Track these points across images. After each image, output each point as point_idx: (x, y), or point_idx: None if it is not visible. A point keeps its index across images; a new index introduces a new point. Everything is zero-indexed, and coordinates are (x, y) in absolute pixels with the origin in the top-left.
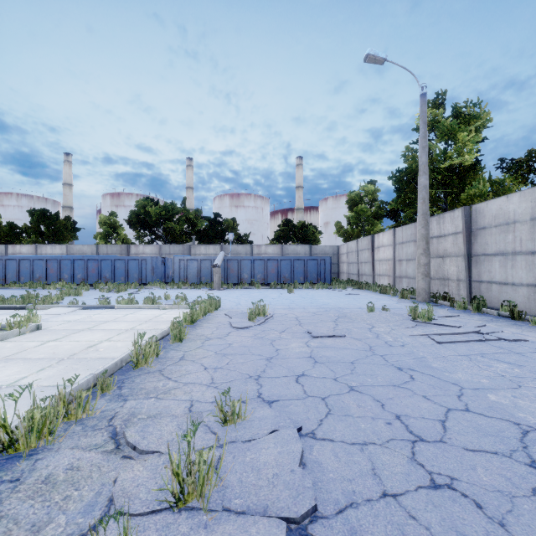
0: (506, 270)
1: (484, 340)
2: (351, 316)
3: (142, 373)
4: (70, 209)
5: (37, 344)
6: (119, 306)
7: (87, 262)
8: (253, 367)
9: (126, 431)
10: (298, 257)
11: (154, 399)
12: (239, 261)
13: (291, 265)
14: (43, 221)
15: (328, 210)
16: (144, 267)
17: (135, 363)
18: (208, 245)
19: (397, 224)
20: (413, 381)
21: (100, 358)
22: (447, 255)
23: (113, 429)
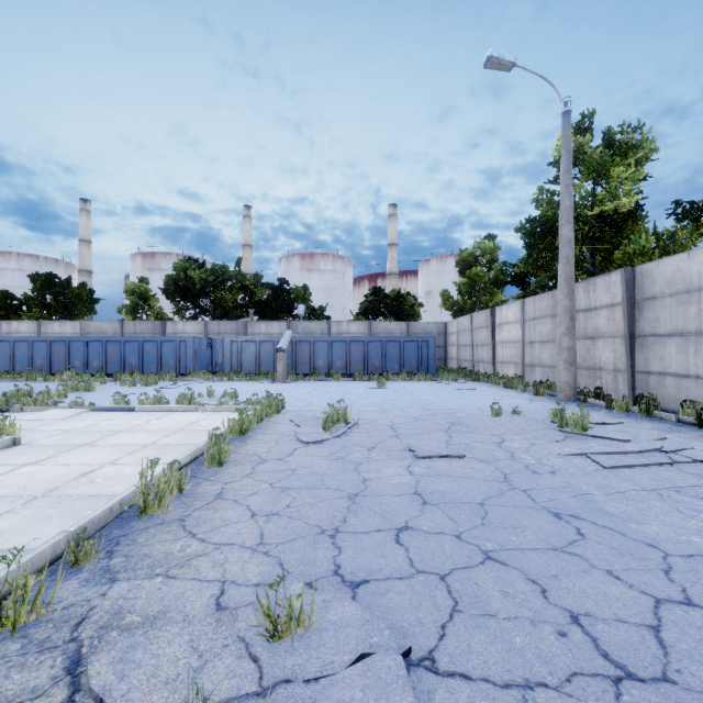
0: (686, 358)
1: (672, 463)
2: (469, 422)
3: (152, 524)
4: (89, 274)
5: (4, 470)
6: (141, 407)
7: (106, 345)
8: (327, 512)
9: (90, 663)
10: (392, 338)
11: (161, 578)
12: (311, 343)
13: (383, 349)
14: (50, 289)
15: (431, 275)
16: (183, 351)
17: (141, 507)
18: (271, 322)
19: (524, 293)
20: (583, 540)
21: (93, 496)
22: (599, 336)
23: (76, 648)
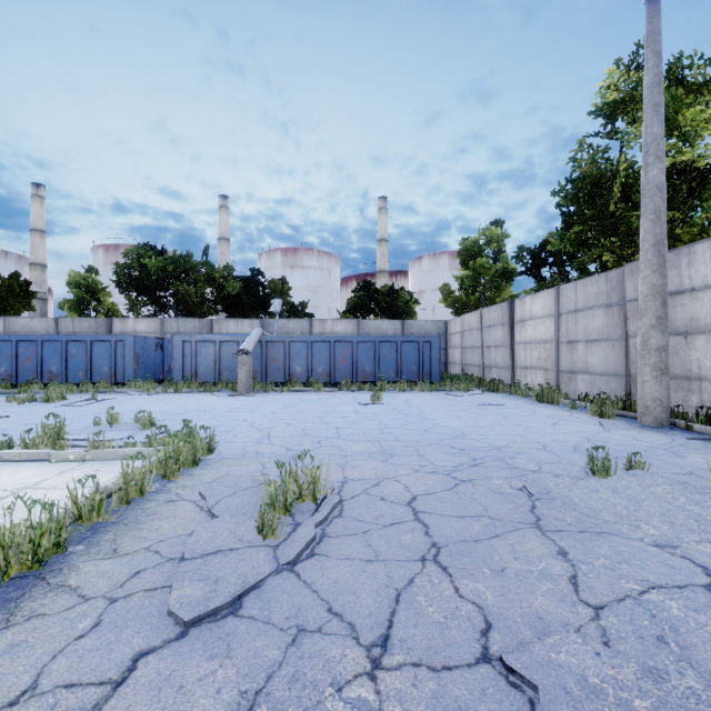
0: None
1: None
2: (565, 493)
3: None
4: (42, 268)
5: None
6: None
7: (17, 345)
8: None
9: None
10: (387, 337)
11: None
12: (286, 344)
13: (375, 351)
14: None
15: (423, 274)
16: (120, 354)
17: None
18: (241, 319)
19: (539, 286)
20: None
21: None
22: (700, 330)
23: None
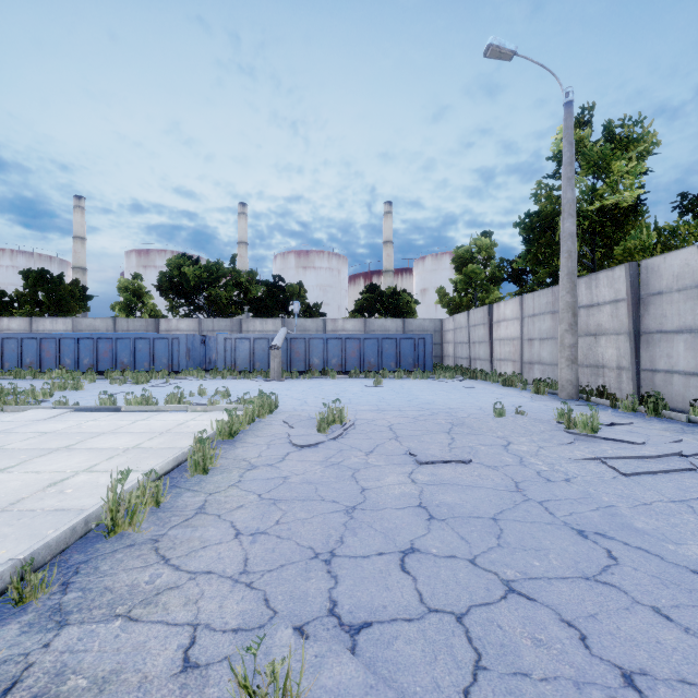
0: (696, 355)
1: (695, 469)
2: (471, 423)
3: (120, 546)
4: (83, 271)
5: None
6: (128, 407)
7: (97, 342)
8: (322, 530)
9: None
10: (388, 335)
11: (120, 621)
12: (306, 341)
13: (379, 346)
14: (42, 286)
15: (426, 273)
16: (176, 349)
17: (109, 526)
18: (266, 319)
19: (521, 290)
20: (618, 566)
21: (59, 511)
22: (602, 333)
23: None
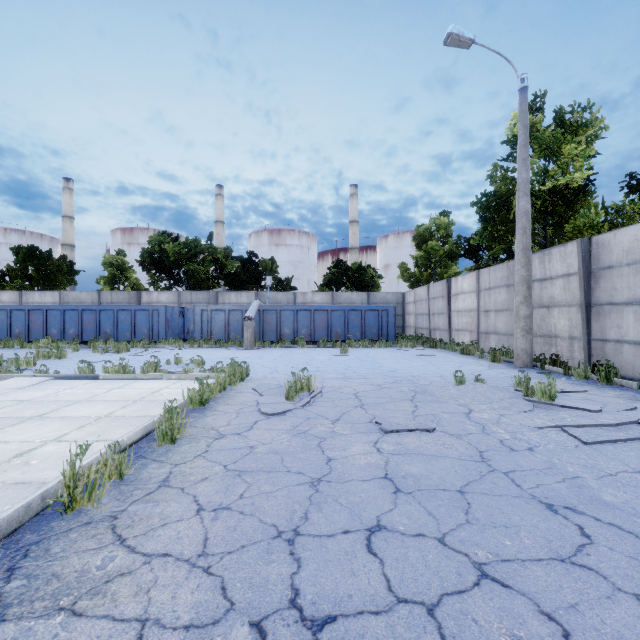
0: None
1: None
2: (433, 391)
3: (76, 524)
4: (71, 248)
5: None
6: (106, 375)
7: (82, 313)
8: (286, 505)
9: None
10: (354, 307)
11: (63, 616)
12: (278, 312)
13: (345, 318)
14: (32, 261)
15: (389, 250)
16: (156, 320)
17: (65, 502)
18: (240, 292)
19: (477, 265)
20: (592, 546)
21: (19, 484)
22: (555, 305)
23: None
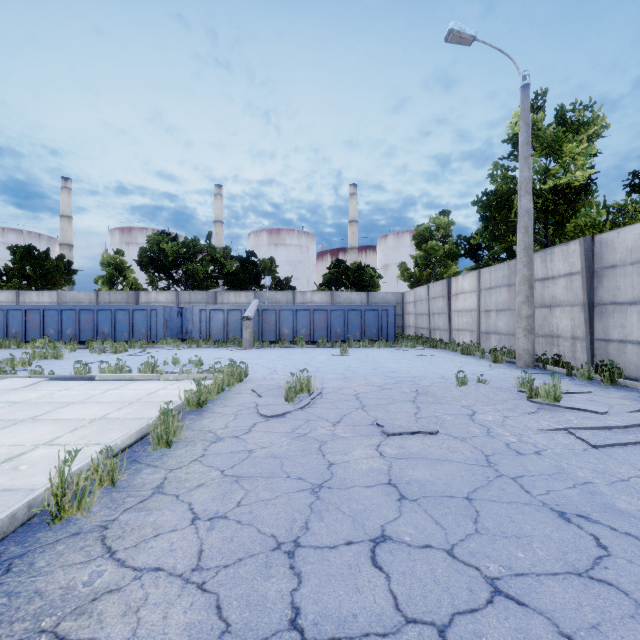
0: None
1: None
2: (435, 392)
3: (64, 535)
4: (69, 248)
5: None
6: (102, 376)
7: (79, 313)
8: (286, 514)
9: None
10: (353, 307)
11: (43, 639)
12: (277, 312)
13: (345, 318)
14: (29, 261)
15: (388, 250)
16: (154, 320)
17: (53, 512)
18: (239, 292)
19: (477, 265)
20: (610, 558)
21: (6, 491)
22: (557, 304)
23: None
